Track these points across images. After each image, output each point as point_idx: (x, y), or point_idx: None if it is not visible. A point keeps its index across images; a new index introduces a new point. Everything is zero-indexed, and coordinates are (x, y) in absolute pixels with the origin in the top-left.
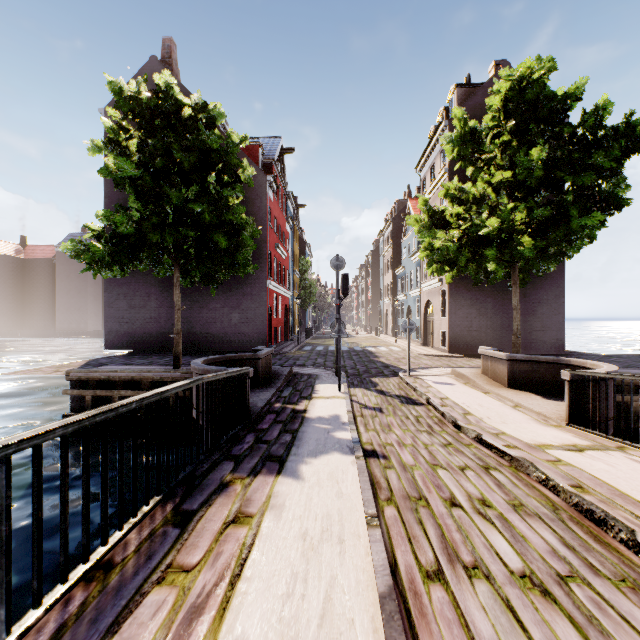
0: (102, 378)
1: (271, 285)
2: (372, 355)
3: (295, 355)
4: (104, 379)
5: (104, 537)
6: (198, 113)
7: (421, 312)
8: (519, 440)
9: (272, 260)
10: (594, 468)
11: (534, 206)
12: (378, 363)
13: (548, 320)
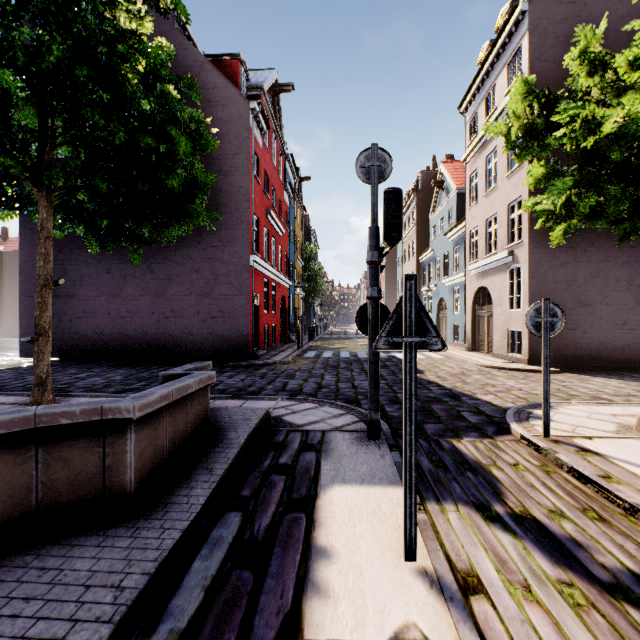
0: None
1: (258, 264)
2: None
3: (290, 367)
4: None
5: None
6: None
7: (467, 304)
8: None
9: (260, 230)
10: None
11: None
12: (431, 386)
13: None
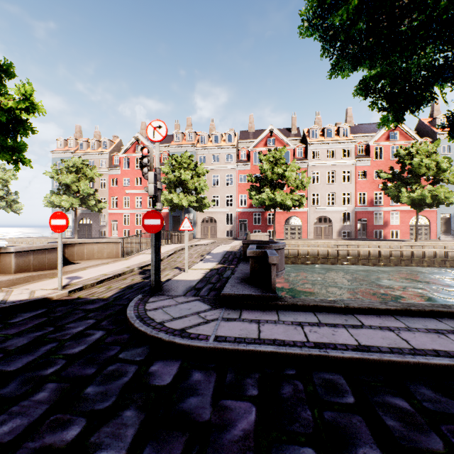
0: None
1: None
2: None
3: None
4: None
5: None
6: None
7: None
8: None
9: None
10: (164, 251)
11: None
12: None
13: None
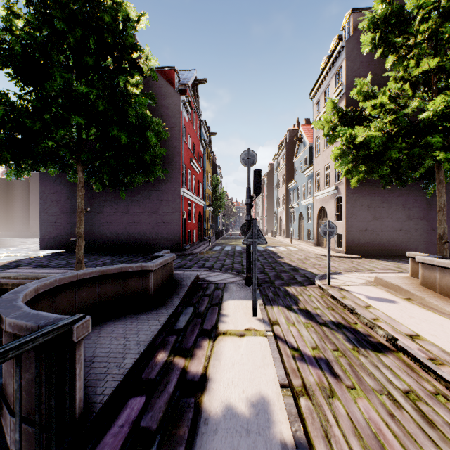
0: None
1: (185, 193)
2: (275, 255)
3: (205, 255)
4: None
5: None
6: None
7: (314, 217)
8: None
9: (186, 172)
10: None
11: None
12: (285, 265)
13: None
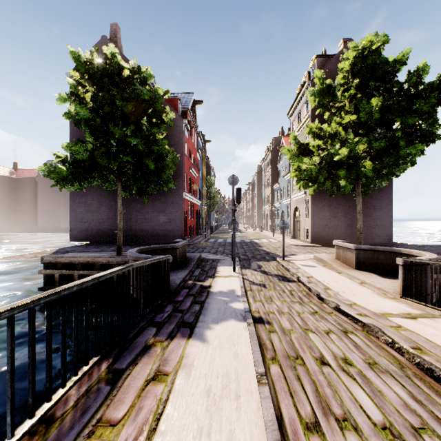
0: (66, 262)
1: (186, 196)
2: (257, 245)
3: (203, 245)
4: (68, 262)
5: (48, 395)
6: (134, 74)
7: (291, 215)
8: (367, 309)
9: (187, 179)
10: (427, 333)
11: (373, 139)
12: (261, 251)
13: (380, 221)
